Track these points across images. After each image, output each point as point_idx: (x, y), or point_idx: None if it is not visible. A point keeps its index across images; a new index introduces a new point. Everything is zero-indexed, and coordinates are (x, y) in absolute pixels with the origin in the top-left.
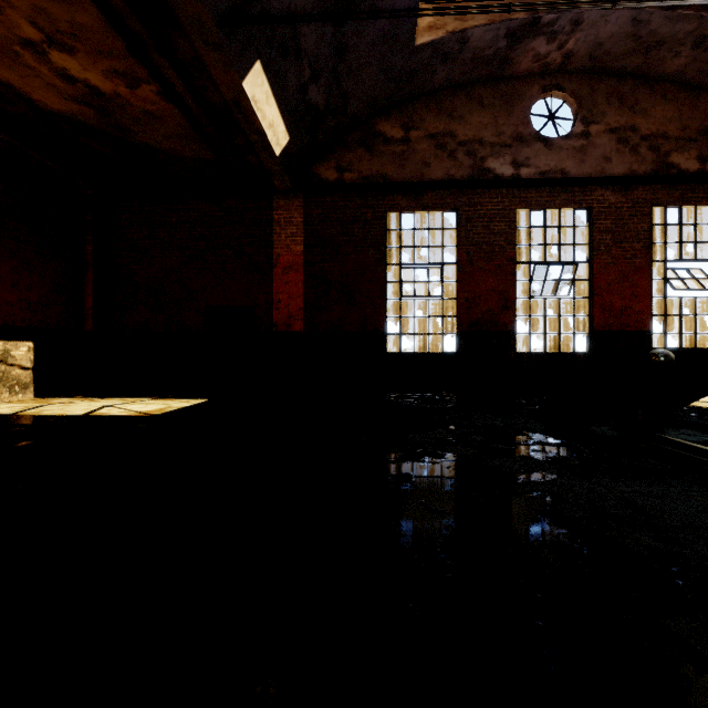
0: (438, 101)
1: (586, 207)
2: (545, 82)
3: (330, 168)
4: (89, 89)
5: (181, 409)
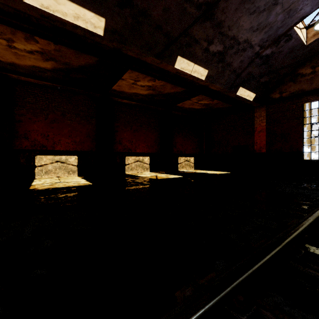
0: None
1: None
2: None
3: (276, 93)
4: (204, 104)
5: (223, 173)
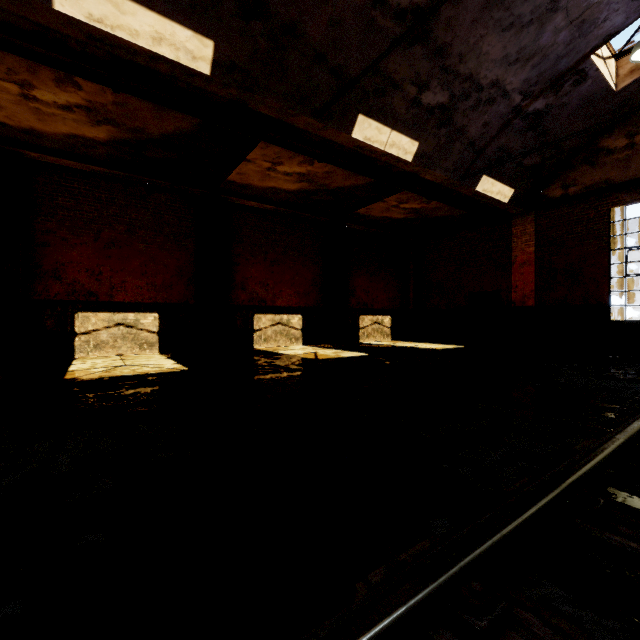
0: None
1: None
2: None
3: (556, 188)
4: (412, 209)
5: (449, 348)
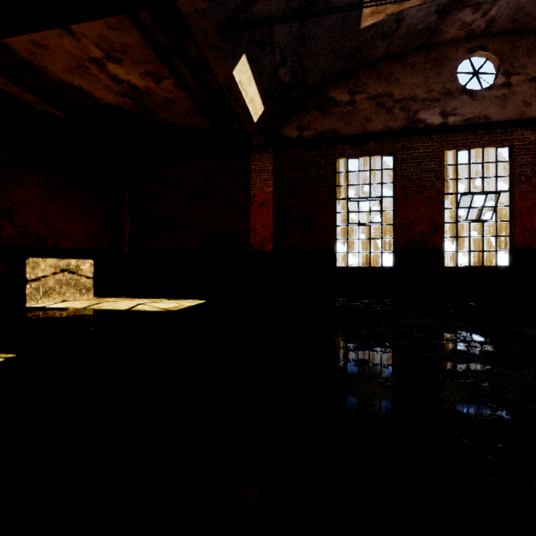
0: (378, 69)
1: (508, 145)
2: (470, 45)
3: (293, 128)
4: (130, 86)
5: (190, 307)
